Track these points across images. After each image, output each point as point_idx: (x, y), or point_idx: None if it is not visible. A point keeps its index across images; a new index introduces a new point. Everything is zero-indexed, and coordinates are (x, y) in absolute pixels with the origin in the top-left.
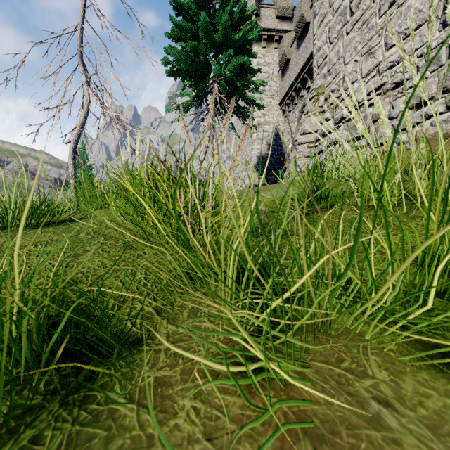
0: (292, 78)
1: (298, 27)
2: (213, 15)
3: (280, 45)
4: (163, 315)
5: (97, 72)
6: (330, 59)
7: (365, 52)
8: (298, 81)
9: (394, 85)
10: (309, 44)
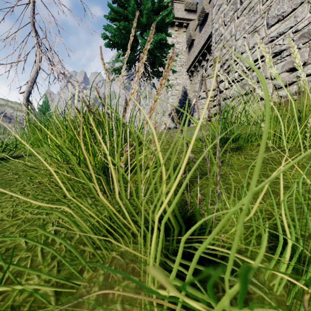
0: (195, 53)
1: (200, 16)
2: (140, 4)
3: (188, 29)
4: (62, 299)
5: (46, 37)
6: (225, 37)
7: (252, 30)
8: (200, 55)
9: (274, 54)
10: (207, 29)
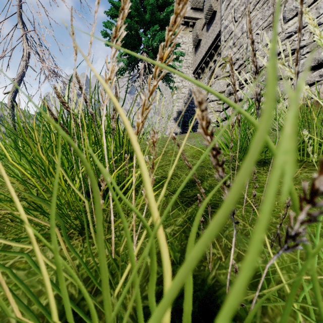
0: (202, 53)
1: (207, 14)
2: None
3: (194, 28)
4: None
5: (35, 30)
6: (235, 34)
7: (266, 26)
8: (207, 55)
9: (292, 51)
10: (215, 27)
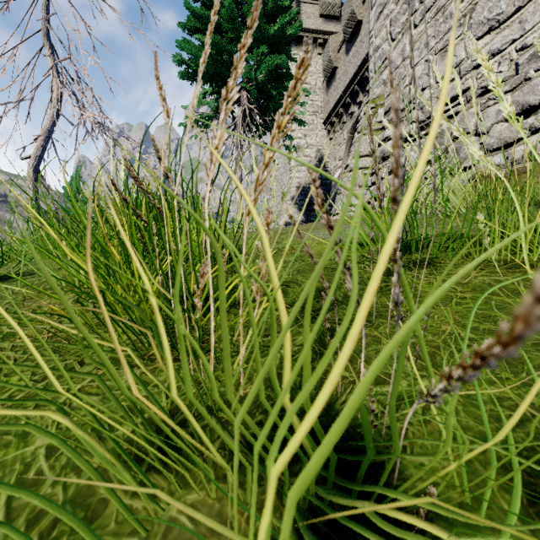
0: (339, 90)
1: (347, 26)
2: (241, 3)
3: (325, 49)
4: None
5: (70, 58)
6: (392, 60)
7: (441, 48)
8: (347, 94)
9: (482, 90)
10: (360, 48)
